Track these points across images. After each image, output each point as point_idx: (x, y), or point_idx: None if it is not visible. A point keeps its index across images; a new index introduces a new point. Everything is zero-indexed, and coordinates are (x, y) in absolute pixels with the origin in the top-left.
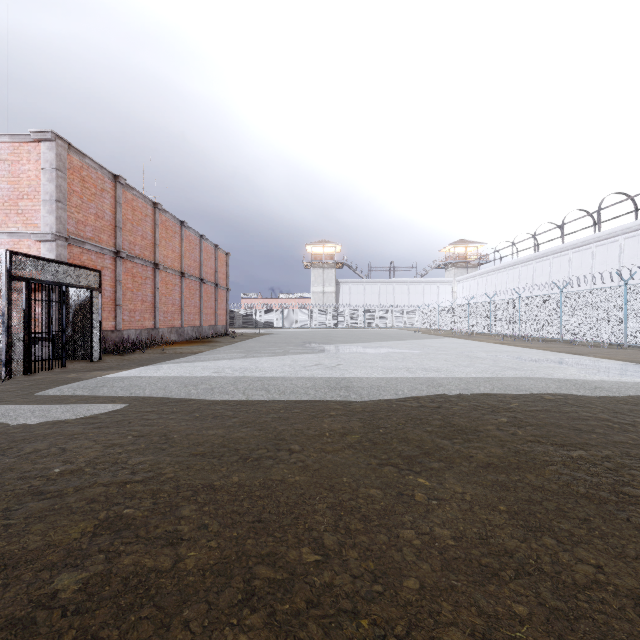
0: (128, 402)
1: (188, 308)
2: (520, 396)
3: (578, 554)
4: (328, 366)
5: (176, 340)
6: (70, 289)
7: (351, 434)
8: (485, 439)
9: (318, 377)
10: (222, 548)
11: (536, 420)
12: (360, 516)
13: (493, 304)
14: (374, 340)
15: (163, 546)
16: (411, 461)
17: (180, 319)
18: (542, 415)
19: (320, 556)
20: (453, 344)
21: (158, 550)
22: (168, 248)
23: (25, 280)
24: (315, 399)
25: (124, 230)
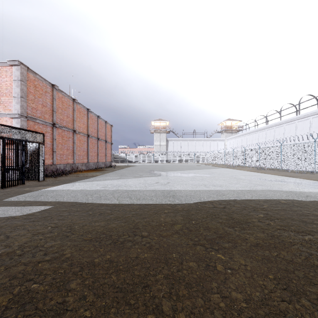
0: (53, 205)
1: (91, 153)
2: (267, 201)
3: None
4: (163, 183)
5: (85, 169)
6: (28, 143)
7: (176, 224)
8: (253, 227)
9: (158, 190)
10: (93, 317)
11: (279, 216)
12: (185, 284)
13: (246, 151)
14: (186, 169)
15: (52, 317)
16: (212, 242)
17: (87, 158)
18: (282, 212)
19: None
20: (226, 171)
21: None
22: (81, 122)
23: (2, 138)
24: (156, 203)
25: (57, 113)
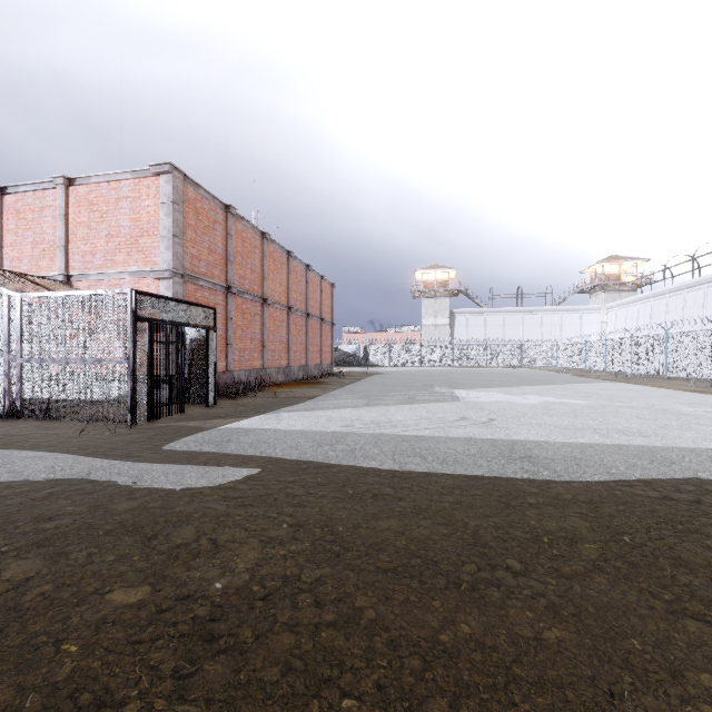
0: (262, 465)
1: (294, 346)
2: None
3: None
4: (479, 421)
5: (283, 381)
6: (186, 328)
7: (581, 542)
8: None
9: (478, 439)
10: None
11: None
12: None
13: (671, 338)
14: (511, 384)
15: None
16: None
17: (287, 358)
18: None
19: None
20: (626, 391)
21: None
22: (275, 281)
23: (148, 321)
24: (492, 474)
25: (234, 264)
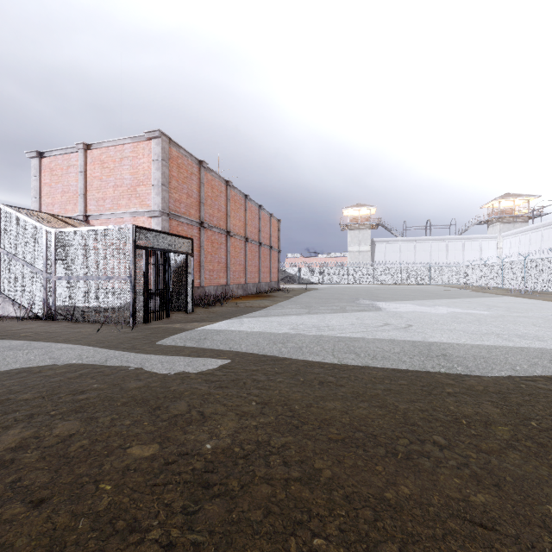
0: (231, 357)
1: (250, 267)
2: None
3: None
4: (400, 327)
5: (242, 294)
6: (171, 254)
7: (495, 425)
8: None
9: (400, 340)
10: None
11: None
12: None
13: None
14: (423, 298)
15: None
16: None
17: (244, 277)
18: None
19: None
20: (521, 304)
21: None
22: (236, 218)
23: (144, 248)
24: (414, 368)
25: (206, 205)
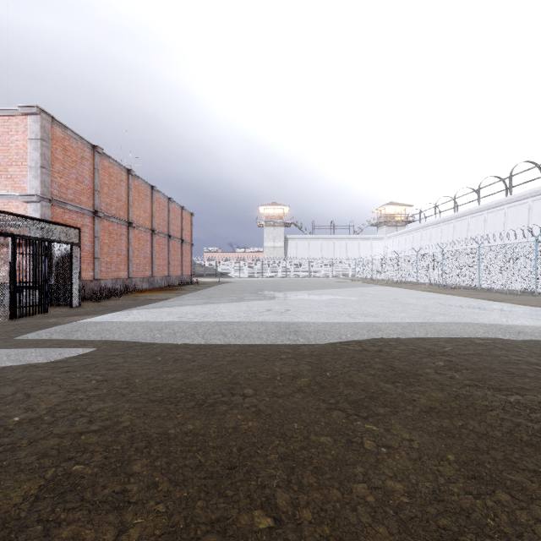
0: (98, 346)
1: (158, 260)
2: (452, 340)
3: (535, 512)
4: (278, 312)
5: (147, 288)
6: (53, 244)
7: (300, 377)
8: (425, 383)
9: (270, 322)
10: (170, 513)
11: (470, 364)
12: (312, 468)
13: (419, 257)
14: (318, 288)
15: (108, 512)
16: (358, 405)
17: (151, 270)
18: (475, 359)
19: (273, 520)
20: (386, 291)
21: (102, 517)
22: (140, 209)
23: (11, 236)
24: (267, 343)
25: (101, 193)
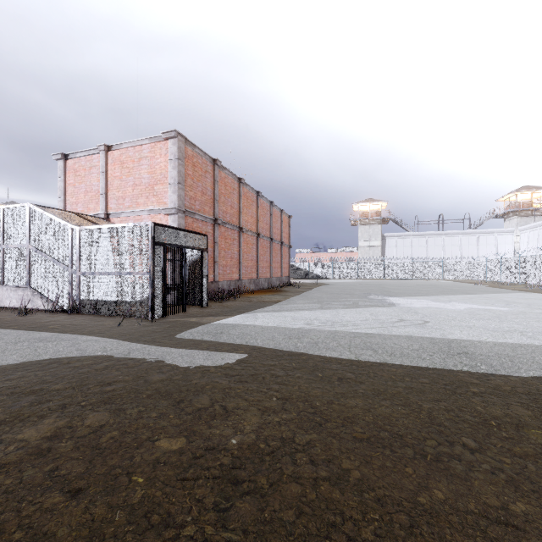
0: (248, 352)
1: (262, 263)
2: None
3: None
4: (416, 323)
5: (253, 289)
6: (187, 250)
7: (527, 428)
8: None
9: (417, 337)
10: None
11: None
12: None
13: None
14: (437, 293)
15: None
16: None
17: (256, 272)
18: None
19: None
20: None
21: None
22: (248, 214)
23: (162, 244)
24: (435, 366)
25: (219, 202)
